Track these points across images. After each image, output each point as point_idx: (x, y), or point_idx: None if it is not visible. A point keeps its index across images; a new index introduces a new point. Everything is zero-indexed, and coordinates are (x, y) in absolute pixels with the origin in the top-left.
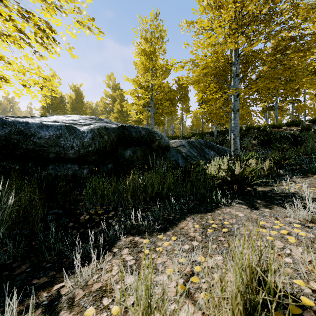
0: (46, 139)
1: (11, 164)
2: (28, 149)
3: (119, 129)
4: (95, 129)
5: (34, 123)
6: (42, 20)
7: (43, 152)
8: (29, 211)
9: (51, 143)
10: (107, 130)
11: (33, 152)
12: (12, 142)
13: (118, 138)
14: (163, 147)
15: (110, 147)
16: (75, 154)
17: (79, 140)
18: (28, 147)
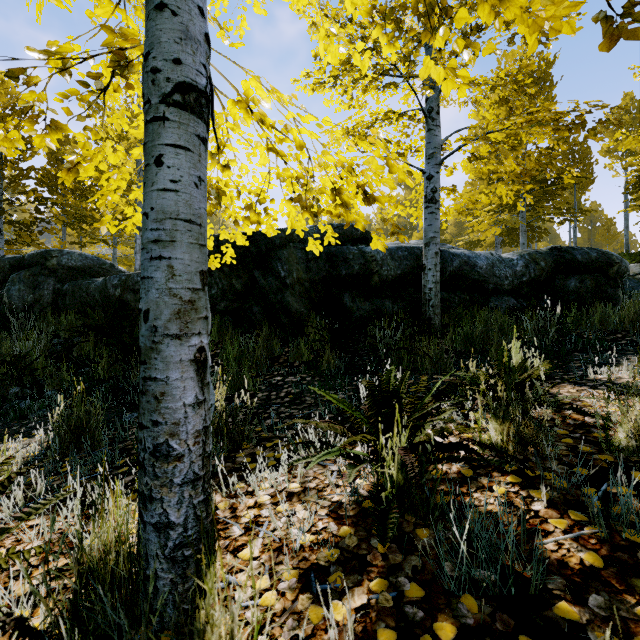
0: (485, 269)
1: (462, 295)
2: (475, 279)
3: (553, 252)
4: (524, 255)
5: (468, 253)
6: (494, 144)
7: (484, 283)
8: (542, 326)
9: (489, 273)
10: (541, 254)
11: (478, 283)
12: (464, 273)
13: (554, 264)
14: (620, 275)
15: (544, 277)
16: (509, 285)
17: (511, 269)
18: (475, 278)
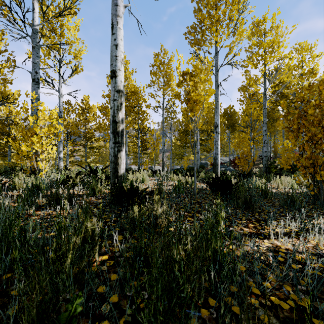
0: None
1: None
2: None
3: None
4: None
5: None
6: None
7: None
8: None
9: None
10: None
11: None
12: None
13: None
14: None
15: None
16: None
17: None
18: None
